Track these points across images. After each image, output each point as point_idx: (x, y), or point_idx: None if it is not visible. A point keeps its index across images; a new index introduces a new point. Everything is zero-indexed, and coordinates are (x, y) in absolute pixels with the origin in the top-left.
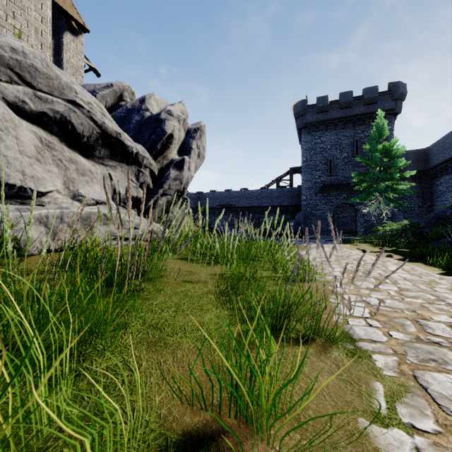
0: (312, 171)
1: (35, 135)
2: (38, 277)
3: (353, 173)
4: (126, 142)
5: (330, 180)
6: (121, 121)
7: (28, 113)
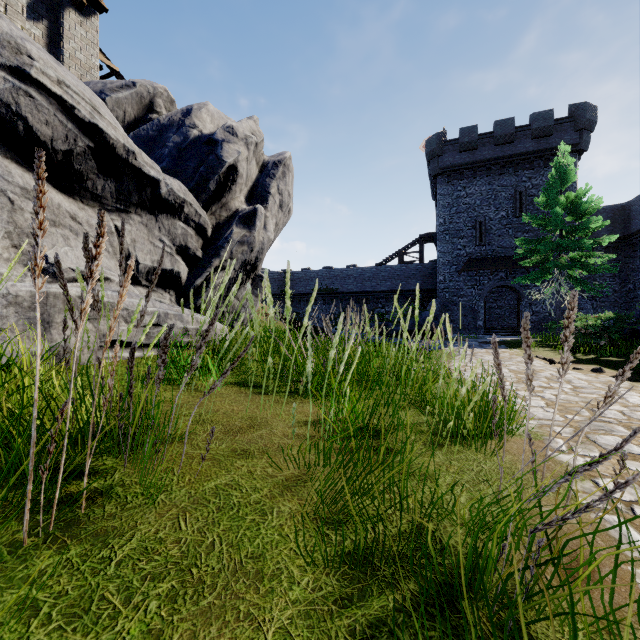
0: (453, 238)
1: None
2: None
3: (518, 240)
4: (146, 169)
5: (479, 252)
6: (150, 143)
7: None
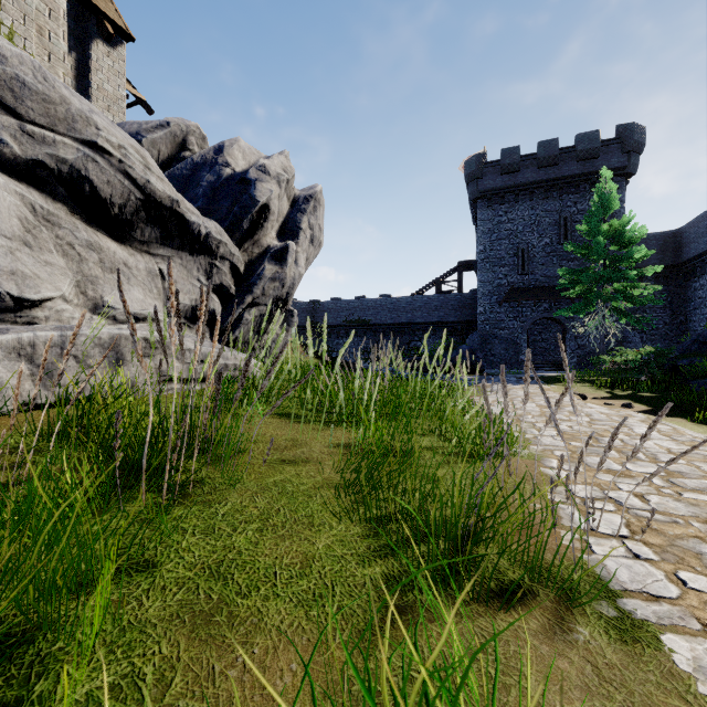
0: (494, 267)
1: (22, 201)
2: (2, 461)
3: (561, 270)
4: (188, 216)
5: (522, 281)
6: (184, 182)
7: (10, 161)
